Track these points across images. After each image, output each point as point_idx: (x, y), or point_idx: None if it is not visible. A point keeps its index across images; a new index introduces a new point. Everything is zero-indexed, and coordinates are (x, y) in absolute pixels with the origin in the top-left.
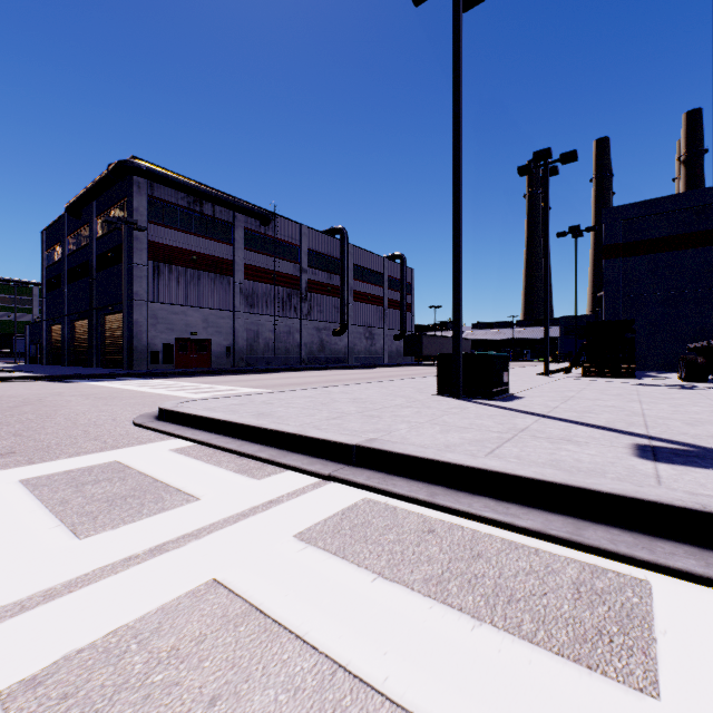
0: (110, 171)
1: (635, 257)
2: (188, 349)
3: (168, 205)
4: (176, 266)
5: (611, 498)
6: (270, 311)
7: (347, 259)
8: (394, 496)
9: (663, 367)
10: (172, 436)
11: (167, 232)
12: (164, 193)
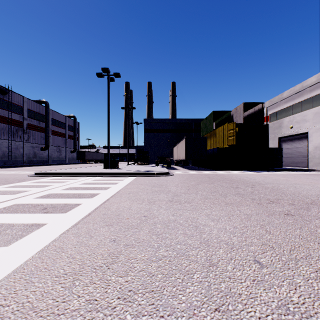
0: None
1: (151, 133)
2: None
3: None
4: None
5: (128, 173)
6: (6, 137)
7: (49, 116)
8: (107, 176)
9: None
10: (53, 176)
11: None
12: None
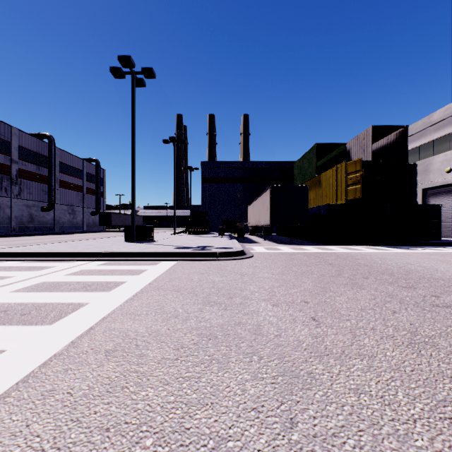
0: None
1: (212, 184)
2: None
3: None
4: None
5: (162, 253)
6: None
7: (54, 157)
8: (117, 260)
9: None
10: (6, 261)
11: None
12: None
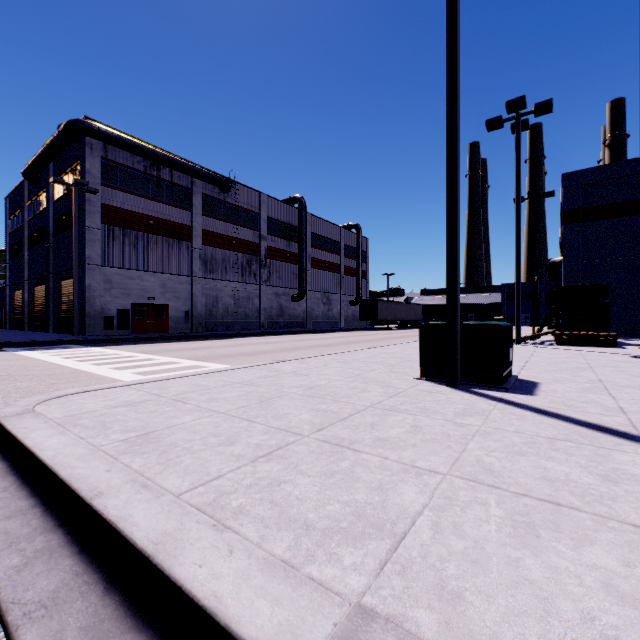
0: (61, 131)
1: (595, 222)
2: (145, 314)
3: (124, 168)
4: (132, 231)
5: None
6: (229, 276)
7: (305, 227)
8: None
9: (624, 332)
10: None
11: (122, 195)
12: (119, 156)
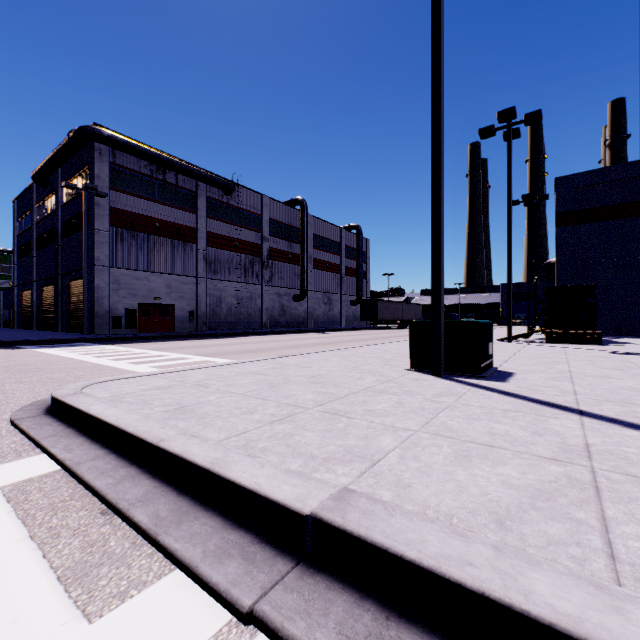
0: (71, 137)
1: (587, 225)
2: (151, 313)
3: (131, 173)
4: (139, 233)
5: None
6: (232, 277)
7: (306, 228)
8: None
9: (615, 331)
10: (38, 447)
11: (130, 199)
12: (126, 160)
